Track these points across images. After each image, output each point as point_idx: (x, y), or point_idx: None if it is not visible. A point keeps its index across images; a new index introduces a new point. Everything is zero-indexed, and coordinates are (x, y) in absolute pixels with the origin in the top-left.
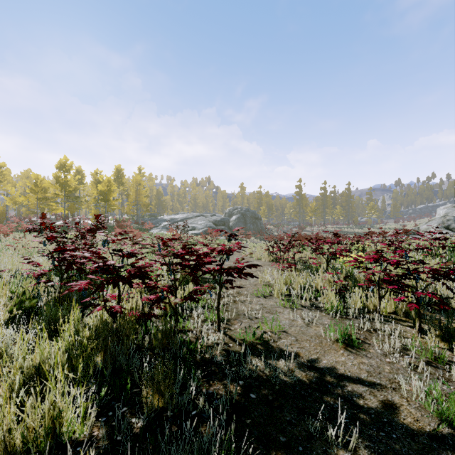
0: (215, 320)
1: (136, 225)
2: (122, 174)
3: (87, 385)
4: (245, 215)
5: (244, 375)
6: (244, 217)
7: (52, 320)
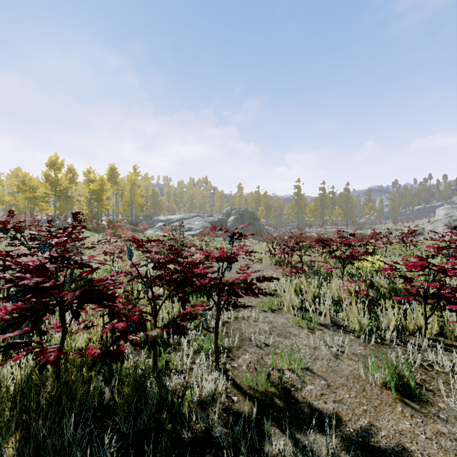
0: (211, 351)
1: (130, 226)
2: (116, 173)
3: None
4: (243, 216)
5: None
6: (242, 217)
7: None
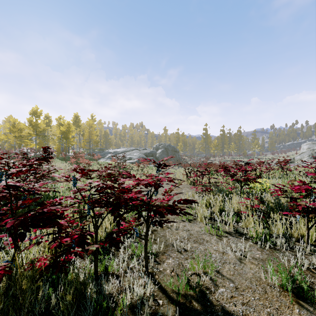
0: (142, 256)
1: (89, 156)
2: (79, 119)
3: None
4: (167, 149)
5: None
6: (166, 150)
7: None
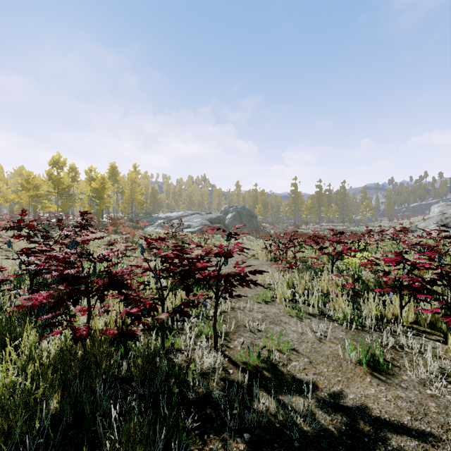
0: (210, 335)
1: (130, 223)
2: (117, 172)
3: (29, 449)
4: (241, 213)
5: (250, 421)
6: (239, 215)
7: (5, 343)
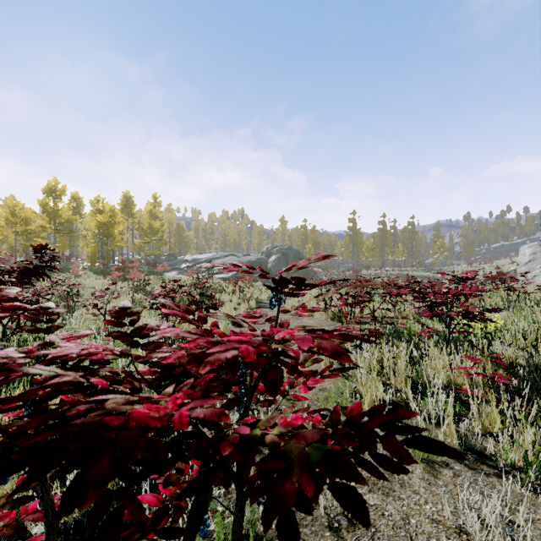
0: None
1: (148, 267)
2: (132, 203)
3: None
4: (287, 255)
5: None
6: (285, 257)
7: None
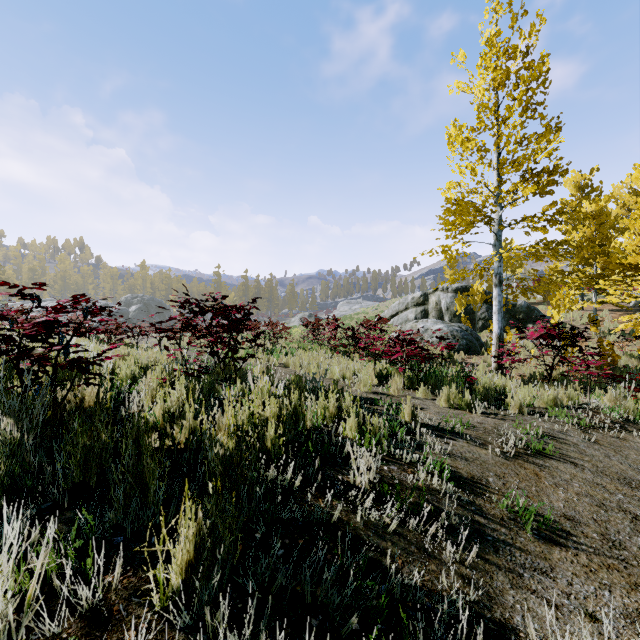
0: None
1: None
2: None
3: None
4: (149, 306)
5: None
6: (147, 307)
7: None
